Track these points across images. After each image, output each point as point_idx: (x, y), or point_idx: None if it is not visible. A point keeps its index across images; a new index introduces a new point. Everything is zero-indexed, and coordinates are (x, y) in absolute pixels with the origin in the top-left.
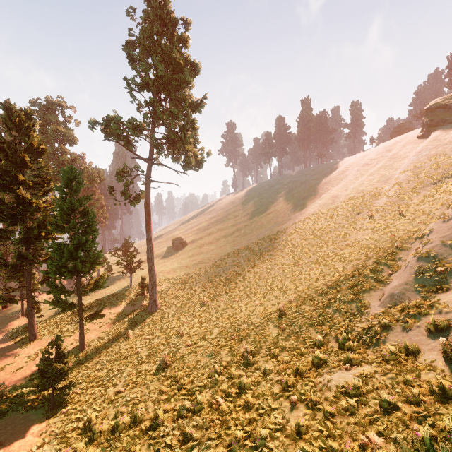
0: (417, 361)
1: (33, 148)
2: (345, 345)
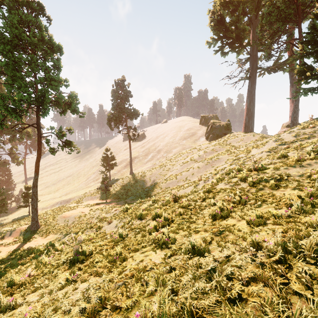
0: None
1: None
2: None
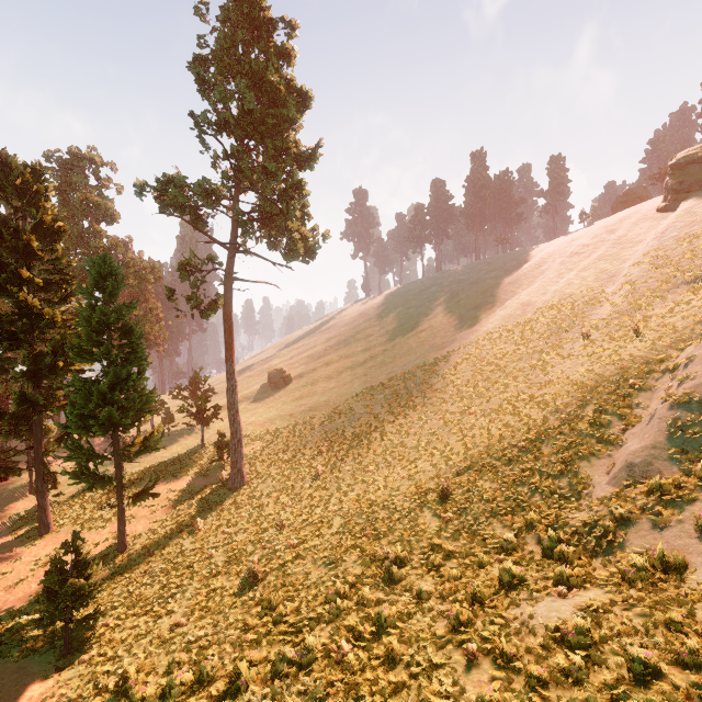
0: (684, 585)
1: (45, 227)
2: (553, 551)
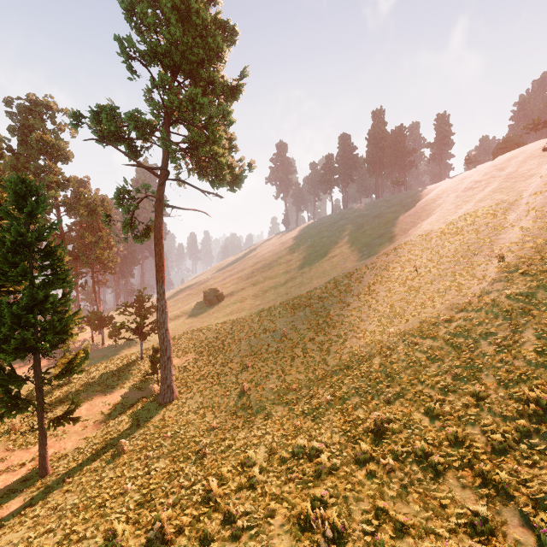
0: None
1: None
2: None
